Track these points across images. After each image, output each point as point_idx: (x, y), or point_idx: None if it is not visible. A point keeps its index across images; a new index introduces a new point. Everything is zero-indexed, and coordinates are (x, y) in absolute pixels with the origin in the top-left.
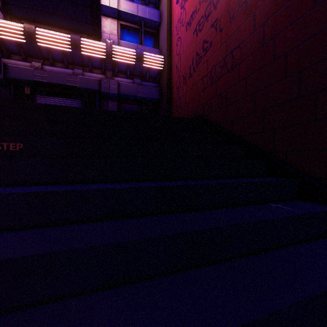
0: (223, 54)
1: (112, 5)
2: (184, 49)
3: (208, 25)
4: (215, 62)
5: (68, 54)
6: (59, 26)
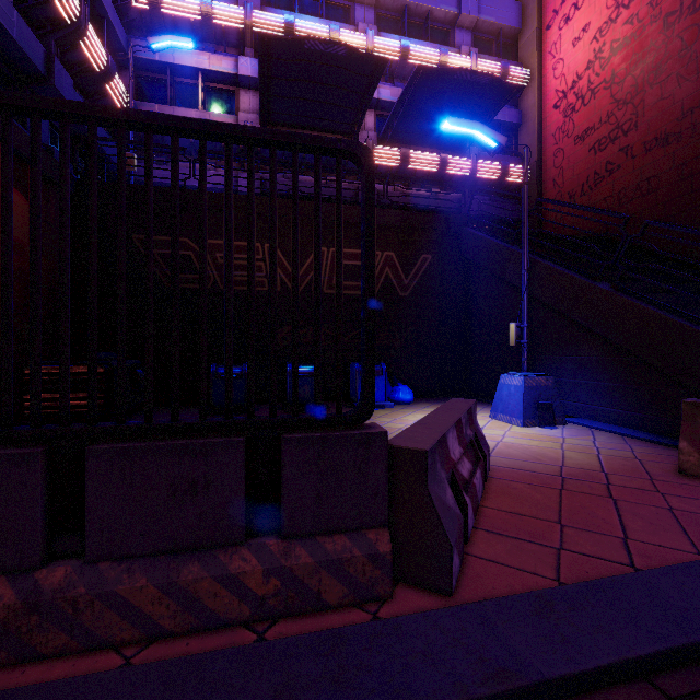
0: (636, 179)
1: None
2: (570, 164)
3: (615, 149)
4: (625, 185)
5: (430, 174)
6: (426, 145)
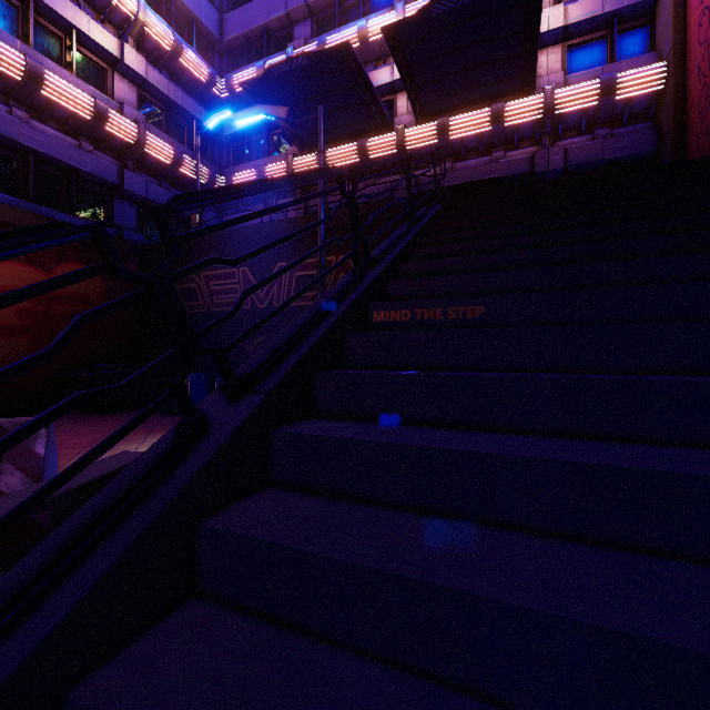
0: None
1: (553, 26)
2: None
3: None
4: None
5: (485, 135)
6: (475, 103)
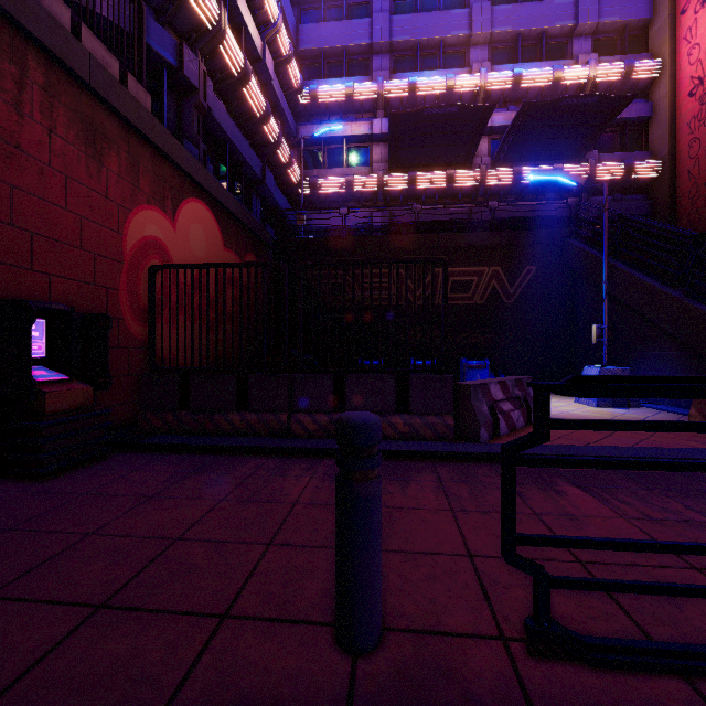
0: None
1: None
2: None
3: None
4: None
5: (544, 185)
6: (539, 159)
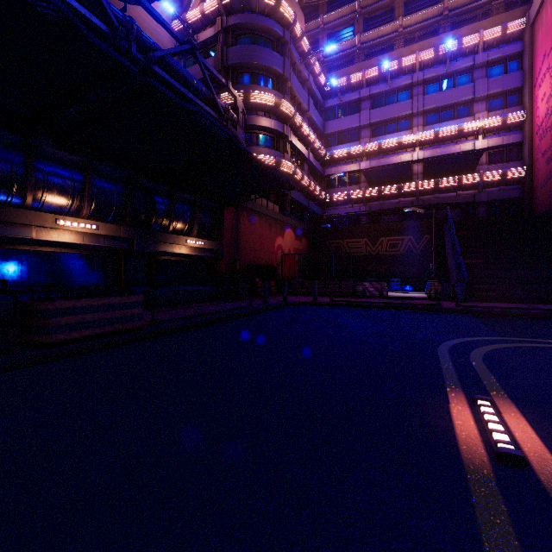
0: None
1: (483, 147)
2: (540, 168)
3: (551, 164)
4: None
5: (454, 186)
6: (450, 173)
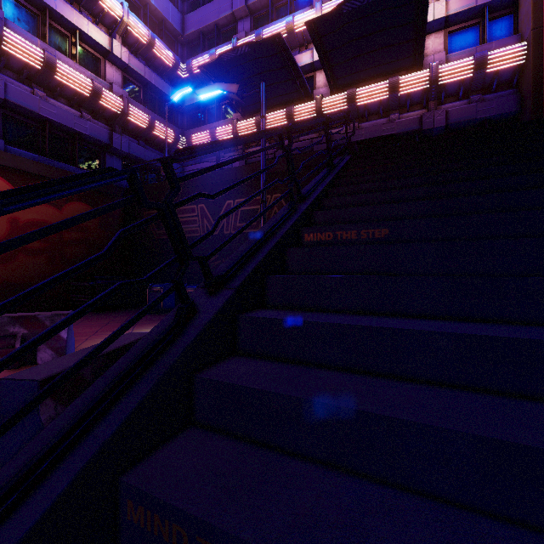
0: None
1: (437, 17)
2: None
3: None
4: None
5: (384, 102)
6: (376, 77)
